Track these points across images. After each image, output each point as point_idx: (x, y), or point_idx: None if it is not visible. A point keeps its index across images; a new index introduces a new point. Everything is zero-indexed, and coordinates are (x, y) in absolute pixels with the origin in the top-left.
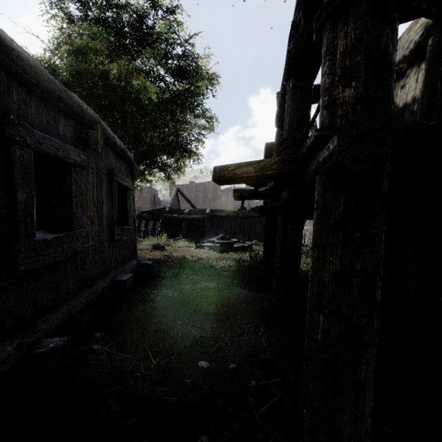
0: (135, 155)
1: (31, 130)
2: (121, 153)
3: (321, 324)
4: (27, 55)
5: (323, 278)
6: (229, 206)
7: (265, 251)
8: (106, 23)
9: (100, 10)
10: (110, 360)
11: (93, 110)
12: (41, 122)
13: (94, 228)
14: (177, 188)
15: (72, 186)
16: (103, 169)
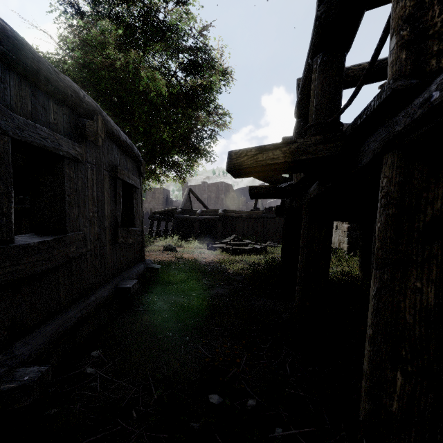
0: (144, 153)
1: (7, 114)
2: (126, 149)
3: (399, 386)
4: (4, 23)
5: (402, 315)
6: (242, 207)
7: (283, 255)
8: (116, 19)
9: (110, 5)
10: (104, 389)
11: (101, 106)
12: (25, 106)
13: (94, 231)
14: (189, 189)
15: (65, 182)
16: (105, 165)
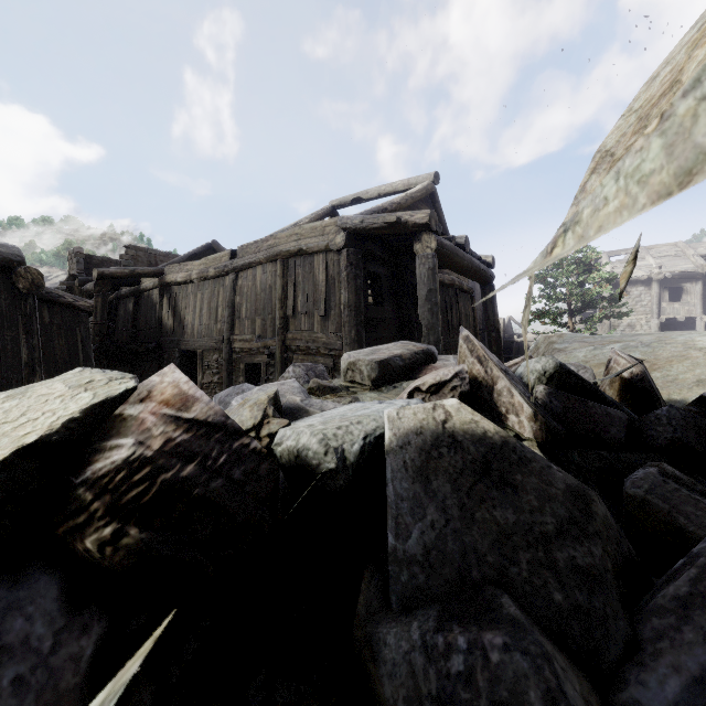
0: None
1: None
2: None
3: None
4: None
5: None
6: None
7: None
8: None
9: None
10: None
11: None
12: None
13: None
14: None
15: None
16: None
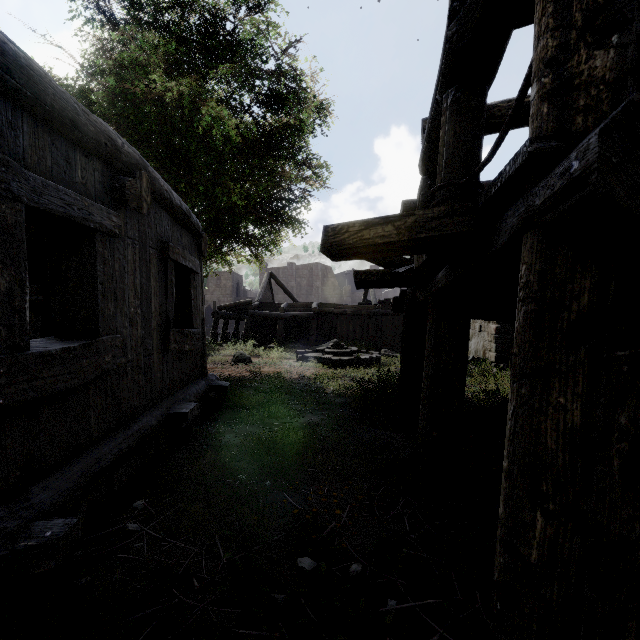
0: (206, 222)
1: (20, 172)
2: (181, 217)
3: (539, 530)
4: (15, 47)
5: (543, 439)
6: (346, 299)
7: (403, 367)
8: (165, 29)
9: (156, 10)
10: (153, 551)
11: (144, 155)
12: (43, 161)
13: (137, 333)
14: (269, 273)
15: (97, 265)
16: (152, 241)
